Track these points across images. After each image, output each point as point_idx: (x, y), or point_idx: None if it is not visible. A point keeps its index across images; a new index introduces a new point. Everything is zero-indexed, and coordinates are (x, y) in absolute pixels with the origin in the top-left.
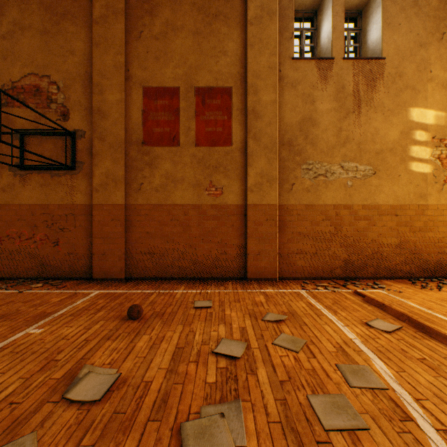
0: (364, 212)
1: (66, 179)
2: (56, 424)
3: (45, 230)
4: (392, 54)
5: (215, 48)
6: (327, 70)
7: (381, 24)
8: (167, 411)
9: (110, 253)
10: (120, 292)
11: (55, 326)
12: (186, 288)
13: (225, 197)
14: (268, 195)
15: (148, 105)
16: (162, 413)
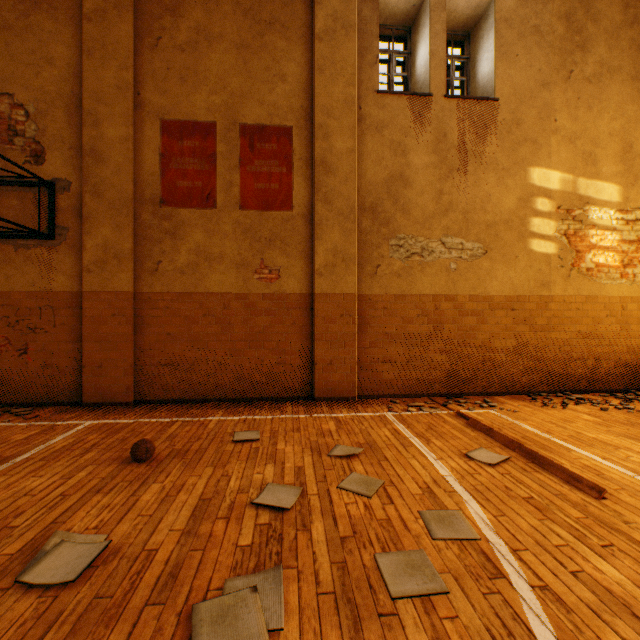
0: (472, 305)
1: (40, 254)
2: (3, 622)
3: (6, 330)
4: (508, 94)
5: (269, 70)
6: (423, 111)
7: (494, 54)
8: (177, 589)
9: (111, 365)
10: (124, 423)
11: (15, 477)
12: (224, 414)
13: (283, 283)
14: (344, 280)
15: (169, 147)
16: (168, 592)
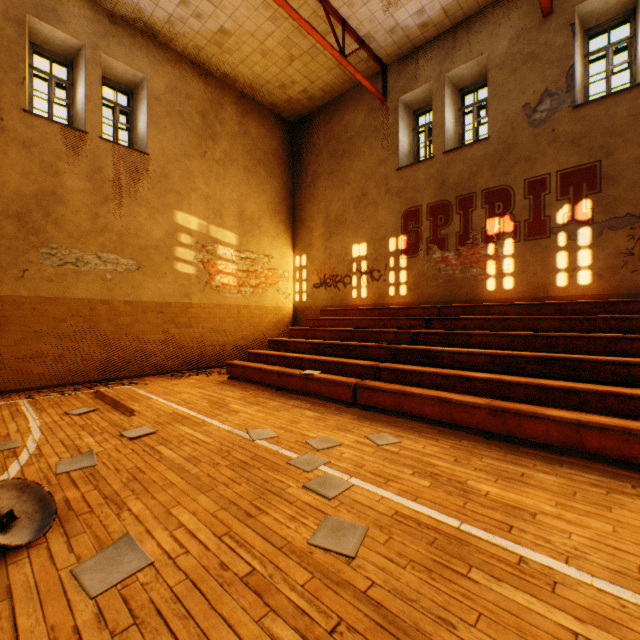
0: (127, 308)
1: None
2: None
3: None
4: (159, 153)
5: None
6: (79, 143)
7: (147, 119)
8: None
9: None
10: None
11: None
12: None
13: None
14: None
15: None
16: None
